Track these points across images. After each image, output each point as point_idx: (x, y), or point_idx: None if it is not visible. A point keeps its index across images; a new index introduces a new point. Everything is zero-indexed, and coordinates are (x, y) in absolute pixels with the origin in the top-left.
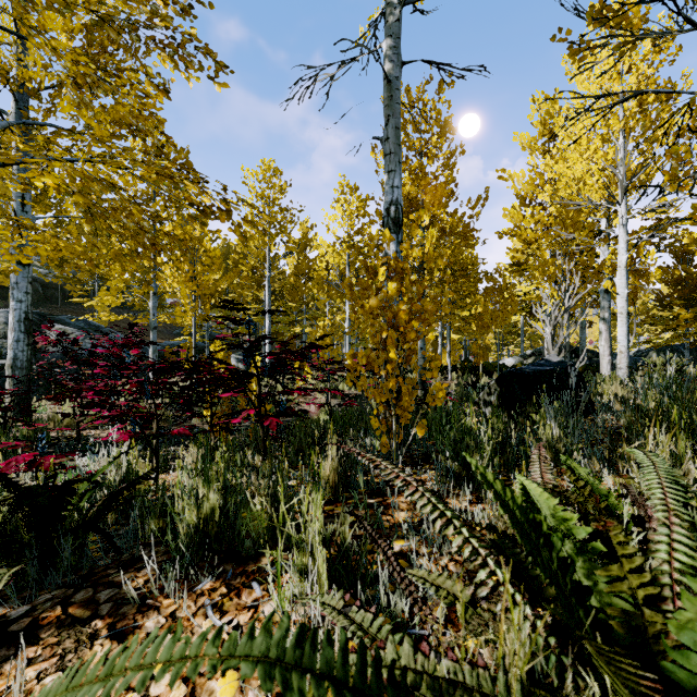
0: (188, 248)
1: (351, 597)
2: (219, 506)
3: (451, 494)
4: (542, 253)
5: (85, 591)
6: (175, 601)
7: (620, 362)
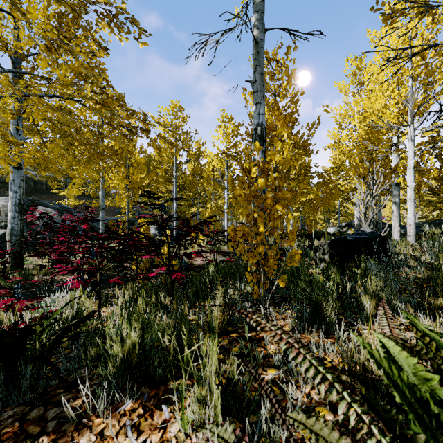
0: (121, 156)
1: (238, 421)
2: (138, 343)
3: (306, 331)
4: (355, 159)
5: (38, 409)
6: (104, 420)
7: (409, 231)
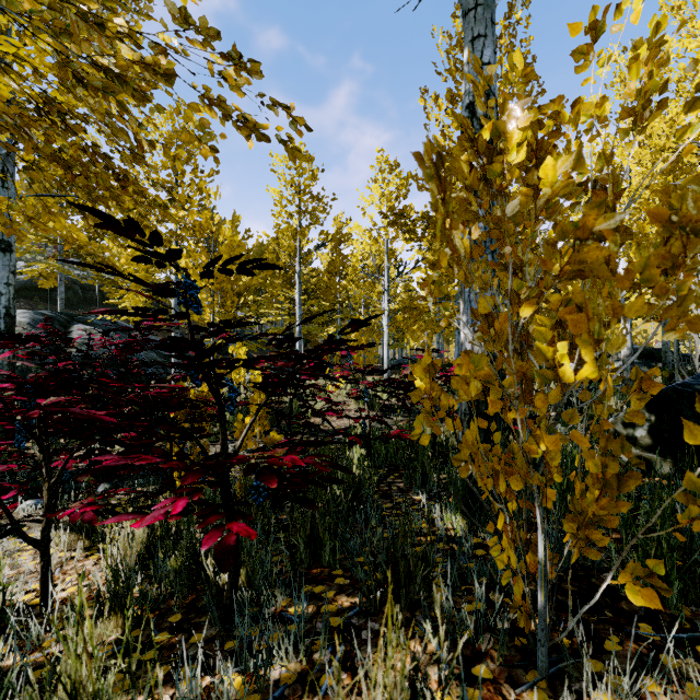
0: (123, 176)
1: None
2: None
3: None
4: (642, 226)
5: None
6: None
7: None
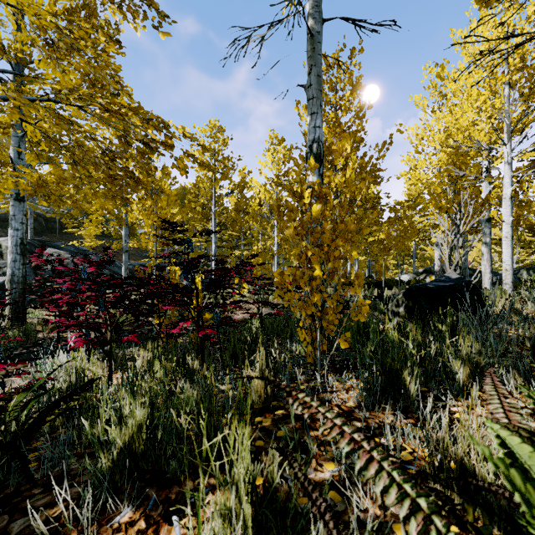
0: (139, 181)
1: None
2: (146, 424)
3: (376, 408)
4: (436, 189)
5: None
6: None
7: (505, 278)
